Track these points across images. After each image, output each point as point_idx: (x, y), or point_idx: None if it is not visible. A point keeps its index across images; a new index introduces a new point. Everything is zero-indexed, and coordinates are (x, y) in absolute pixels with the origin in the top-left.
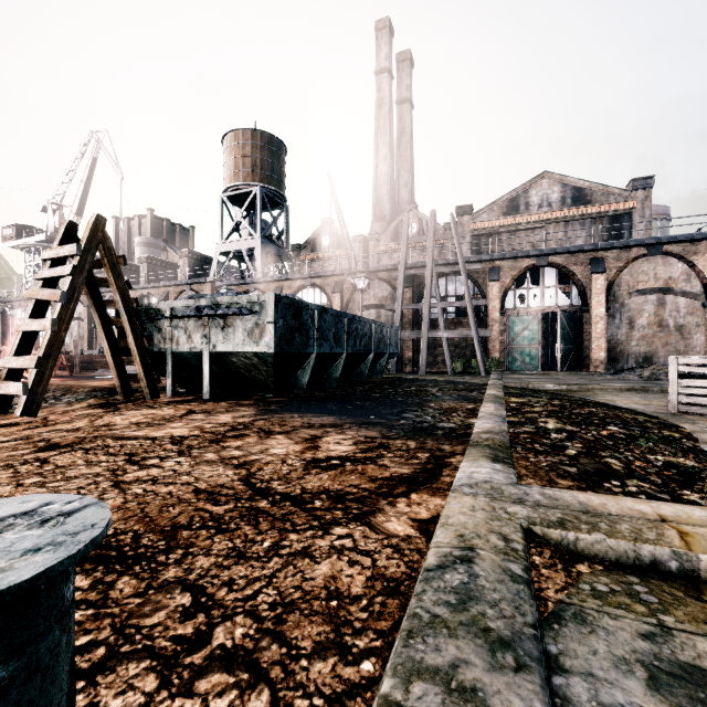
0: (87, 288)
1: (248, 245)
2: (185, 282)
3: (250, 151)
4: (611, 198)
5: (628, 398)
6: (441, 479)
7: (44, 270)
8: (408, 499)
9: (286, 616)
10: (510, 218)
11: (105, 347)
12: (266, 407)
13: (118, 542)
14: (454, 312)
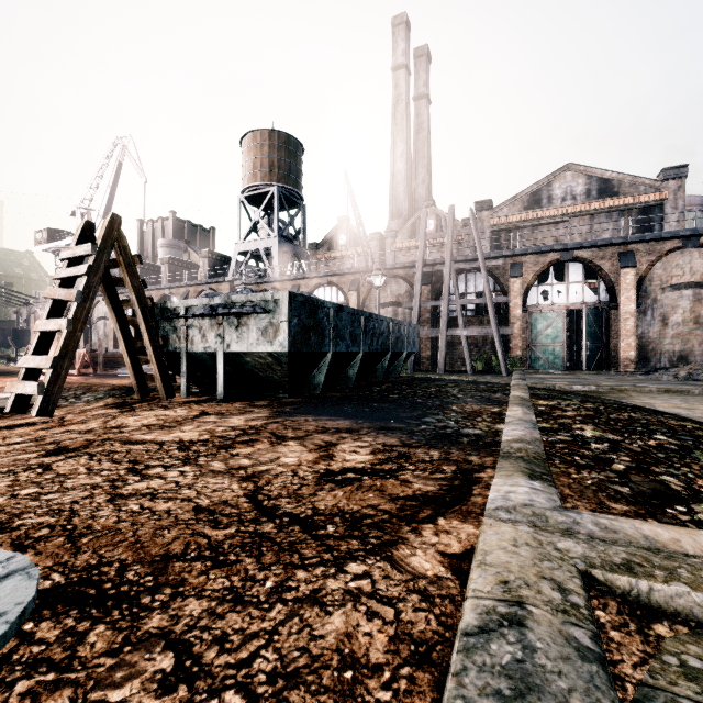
0: (104, 288)
1: (265, 245)
2: (204, 281)
3: (267, 152)
4: (640, 189)
5: (667, 401)
6: (471, 500)
7: (62, 269)
8: (435, 526)
9: (288, 694)
10: (532, 212)
11: (122, 346)
12: (280, 408)
13: (100, 576)
14: (473, 309)
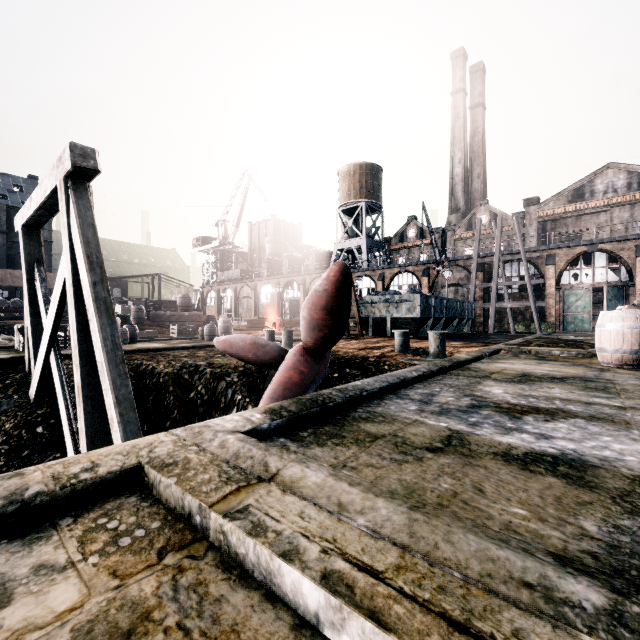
0: None
1: (356, 244)
2: (317, 272)
3: (358, 178)
4: None
5: None
6: (487, 346)
7: None
8: (478, 347)
9: (460, 351)
10: (575, 205)
11: None
12: (417, 338)
13: (426, 347)
14: (517, 288)
